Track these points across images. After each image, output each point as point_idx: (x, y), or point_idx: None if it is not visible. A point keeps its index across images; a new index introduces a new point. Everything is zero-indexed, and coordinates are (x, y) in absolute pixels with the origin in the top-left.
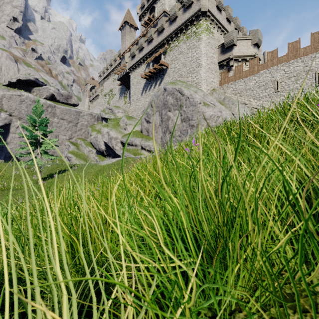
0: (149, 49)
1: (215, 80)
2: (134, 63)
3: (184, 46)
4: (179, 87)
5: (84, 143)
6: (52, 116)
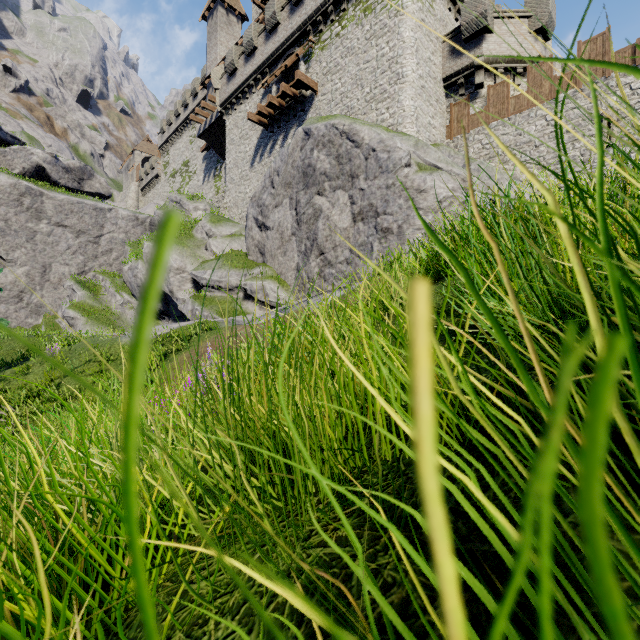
0: (270, 49)
1: (437, 123)
2: (233, 89)
3: (357, 32)
4: (346, 123)
5: (114, 285)
6: (34, 217)
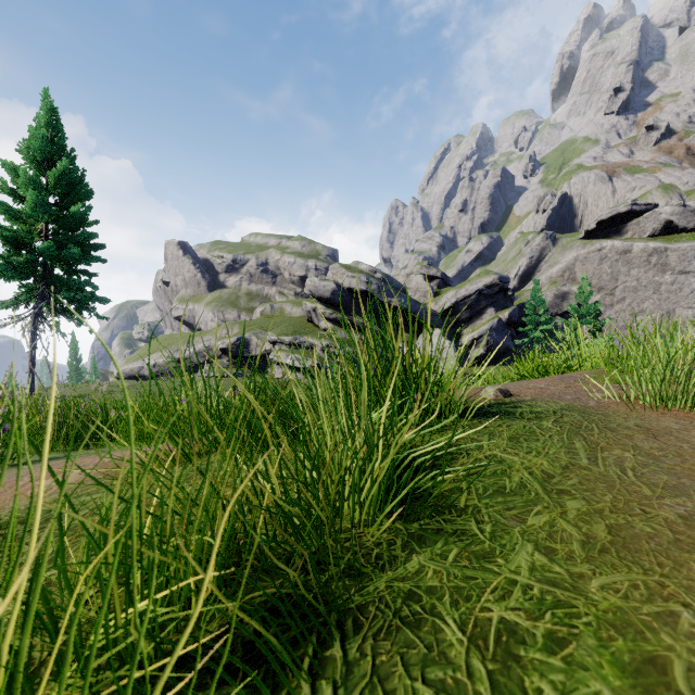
0: None
1: None
2: None
3: None
4: None
5: None
6: (659, 271)
